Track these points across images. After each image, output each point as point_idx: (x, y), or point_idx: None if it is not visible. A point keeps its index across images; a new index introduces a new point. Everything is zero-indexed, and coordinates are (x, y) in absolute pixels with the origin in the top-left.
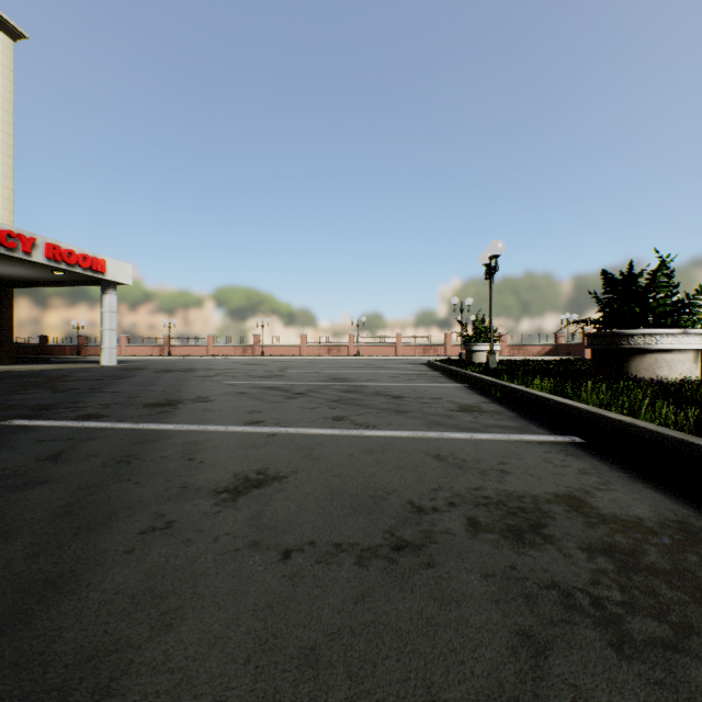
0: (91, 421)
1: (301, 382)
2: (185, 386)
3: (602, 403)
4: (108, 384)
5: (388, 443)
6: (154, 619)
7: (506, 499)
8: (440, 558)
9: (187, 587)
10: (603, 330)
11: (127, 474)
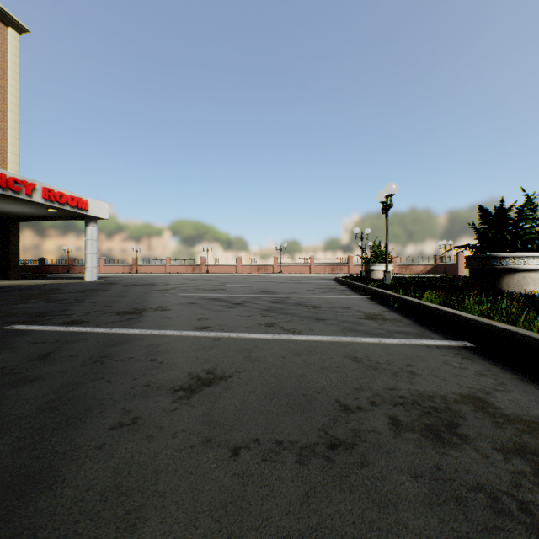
0: (75, 326)
1: (238, 294)
2: (149, 297)
3: (486, 313)
4: (89, 296)
5: (312, 347)
6: (119, 518)
7: (419, 399)
8: (371, 457)
9: (149, 484)
10: (479, 254)
11: (101, 373)
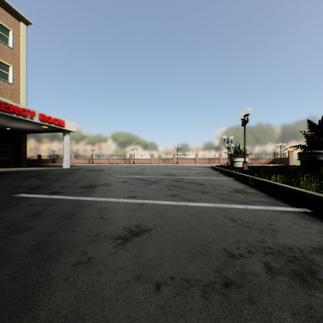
0: (55, 195)
1: (152, 176)
2: (99, 178)
3: (317, 189)
4: (65, 176)
5: (202, 210)
6: None
7: (282, 250)
8: (256, 296)
9: (98, 310)
10: (307, 151)
11: (69, 225)
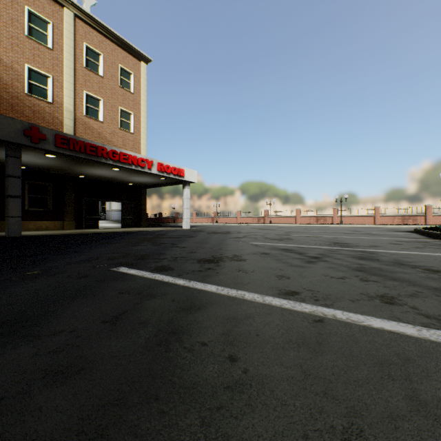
0: (160, 274)
1: (308, 245)
2: (225, 245)
3: None
4: (181, 241)
5: None
6: None
7: None
8: None
9: None
10: None
11: (158, 378)
